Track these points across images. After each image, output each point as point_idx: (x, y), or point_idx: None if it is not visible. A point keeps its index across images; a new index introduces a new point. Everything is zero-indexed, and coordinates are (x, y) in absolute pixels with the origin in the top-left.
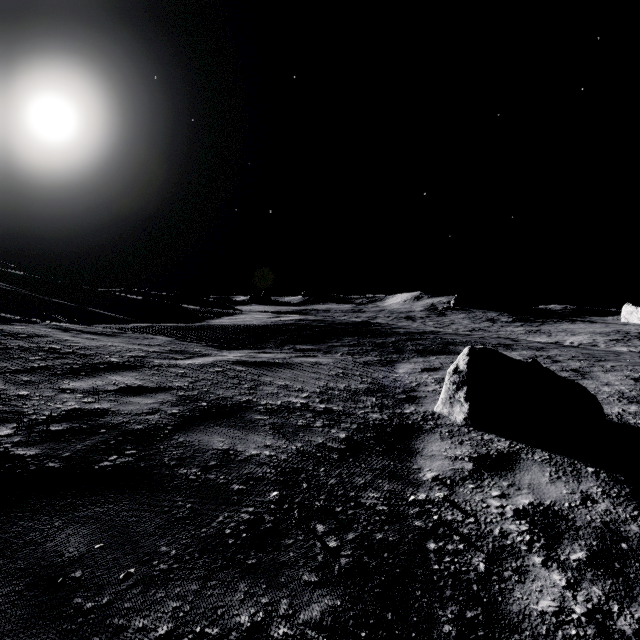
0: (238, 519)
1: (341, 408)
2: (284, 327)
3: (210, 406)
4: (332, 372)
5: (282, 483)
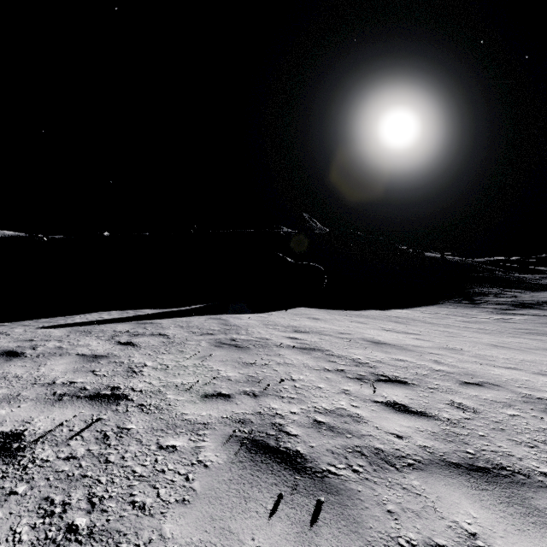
0: None
1: None
2: None
3: None
4: None
5: None
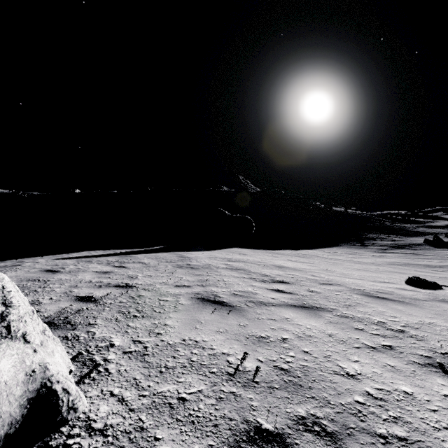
0: (423, 233)
1: (438, 232)
2: (445, 225)
3: (422, 230)
4: (442, 230)
5: (427, 233)
